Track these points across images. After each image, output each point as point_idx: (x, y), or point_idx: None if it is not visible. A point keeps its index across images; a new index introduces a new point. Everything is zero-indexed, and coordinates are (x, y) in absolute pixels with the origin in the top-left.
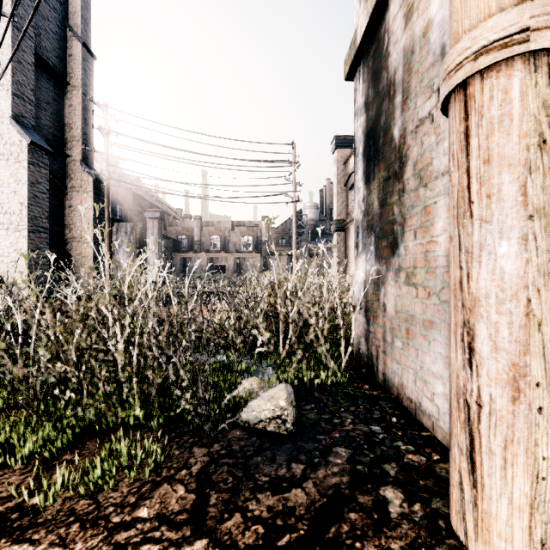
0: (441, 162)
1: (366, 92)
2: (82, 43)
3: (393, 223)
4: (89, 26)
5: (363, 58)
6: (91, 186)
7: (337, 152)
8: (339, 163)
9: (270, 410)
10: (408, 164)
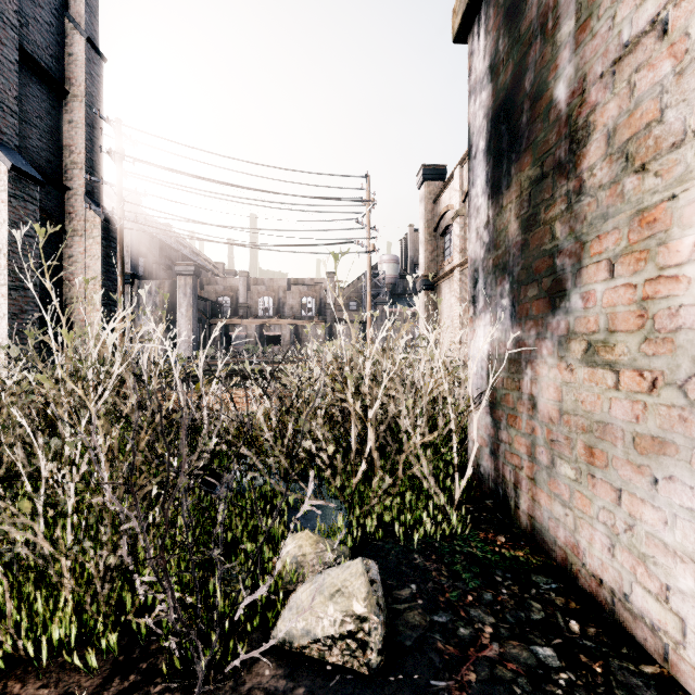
0: (692, 109)
1: (493, 48)
2: (87, 38)
3: (553, 253)
4: (97, 16)
5: None
6: (99, 230)
7: (424, 187)
8: (427, 201)
9: (333, 619)
10: (592, 139)
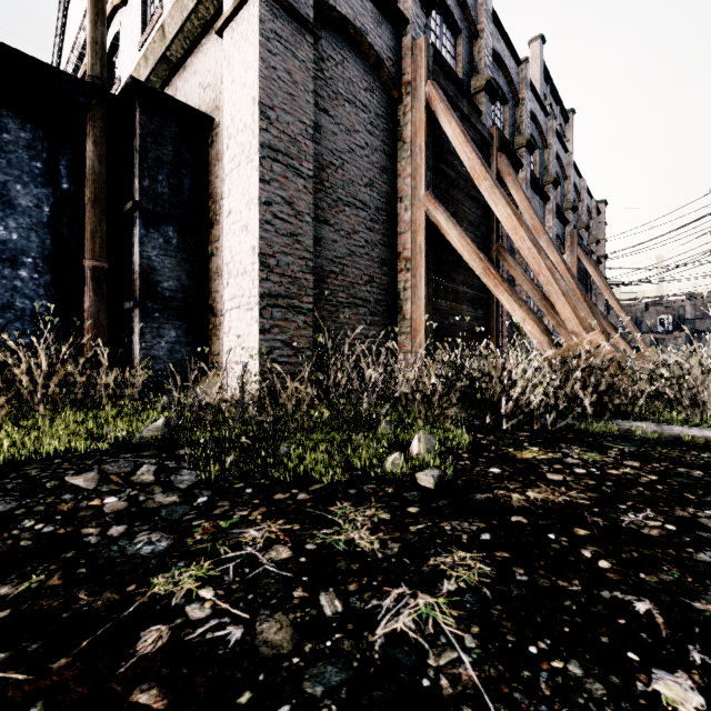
0: None
1: None
2: None
3: None
4: None
5: None
6: None
7: None
8: None
9: None
10: None
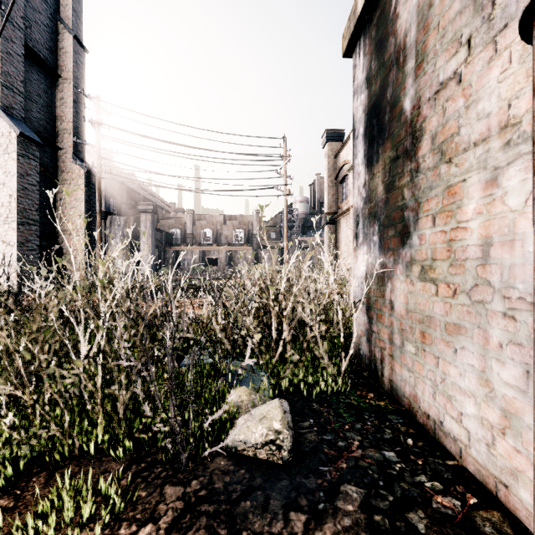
0: (473, 130)
1: (368, 66)
2: (74, 36)
3: (403, 208)
4: (81, 19)
5: (363, 29)
6: (82, 179)
7: (327, 146)
8: (329, 157)
9: (261, 433)
10: (424, 138)
